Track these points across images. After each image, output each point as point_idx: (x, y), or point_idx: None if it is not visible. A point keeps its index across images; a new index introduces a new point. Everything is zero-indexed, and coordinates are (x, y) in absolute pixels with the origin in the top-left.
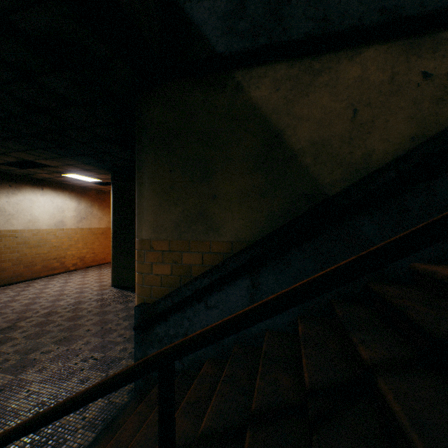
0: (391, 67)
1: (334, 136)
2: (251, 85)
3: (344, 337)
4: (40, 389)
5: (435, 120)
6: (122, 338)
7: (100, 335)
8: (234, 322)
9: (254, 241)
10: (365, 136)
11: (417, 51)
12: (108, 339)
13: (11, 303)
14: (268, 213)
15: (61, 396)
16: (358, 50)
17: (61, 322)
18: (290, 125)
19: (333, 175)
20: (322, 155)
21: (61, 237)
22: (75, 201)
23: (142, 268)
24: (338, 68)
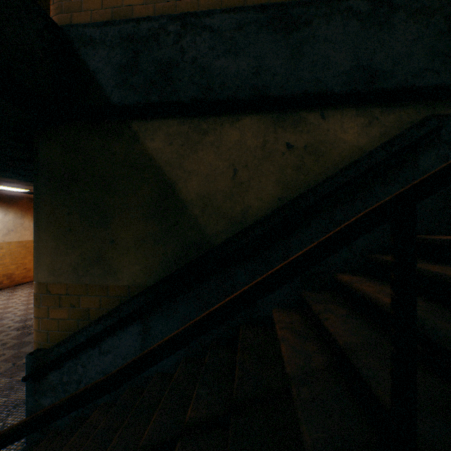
0: (263, 135)
1: (219, 192)
2: (147, 136)
3: None
4: None
5: (295, 185)
6: None
7: (9, 374)
8: None
9: (149, 285)
10: (243, 194)
11: (283, 124)
12: (18, 378)
13: None
14: (162, 259)
15: None
16: (237, 117)
17: None
18: (182, 178)
19: (218, 226)
20: (209, 208)
21: None
22: (1, 212)
23: (38, 312)
24: (222, 130)
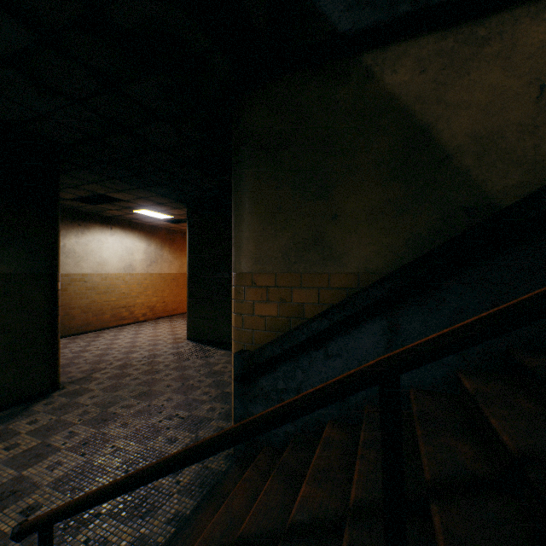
0: None
1: (509, 126)
2: (385, 70)
3: (541, 396)
4: (125, 446)
5: None
6: (208, 396)
7: (182, 392)
8: (520, 310)
9: (389, 272)
10: None
11: None
12: (192, 396)
13: (83, 353)
14: (409, 234)
15: (149, 455)
16: None
17: (138, 375)
18: (442, 116)
19: (507, 179)
20: (490, 153)
21: (131, 283)
22: (145, 243)
23: (241, 308)
24: (515, 31)
